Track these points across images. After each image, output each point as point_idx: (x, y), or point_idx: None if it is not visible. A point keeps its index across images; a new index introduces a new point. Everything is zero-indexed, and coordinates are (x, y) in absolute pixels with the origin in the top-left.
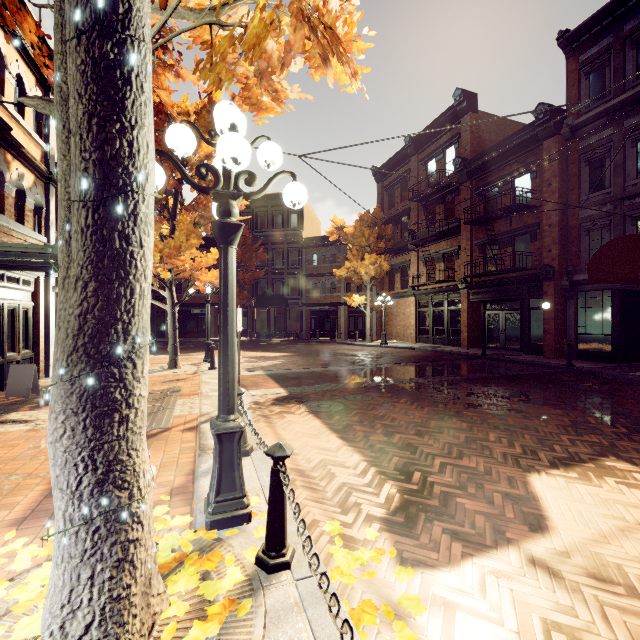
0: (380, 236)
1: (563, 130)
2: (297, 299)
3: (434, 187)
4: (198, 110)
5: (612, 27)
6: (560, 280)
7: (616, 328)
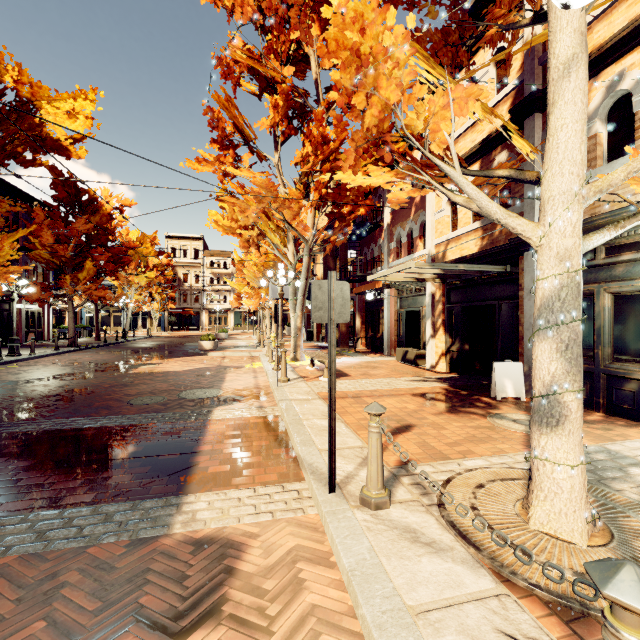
0: None
1: None
2: None
3: None
4: None
5: None
6: None
7: None
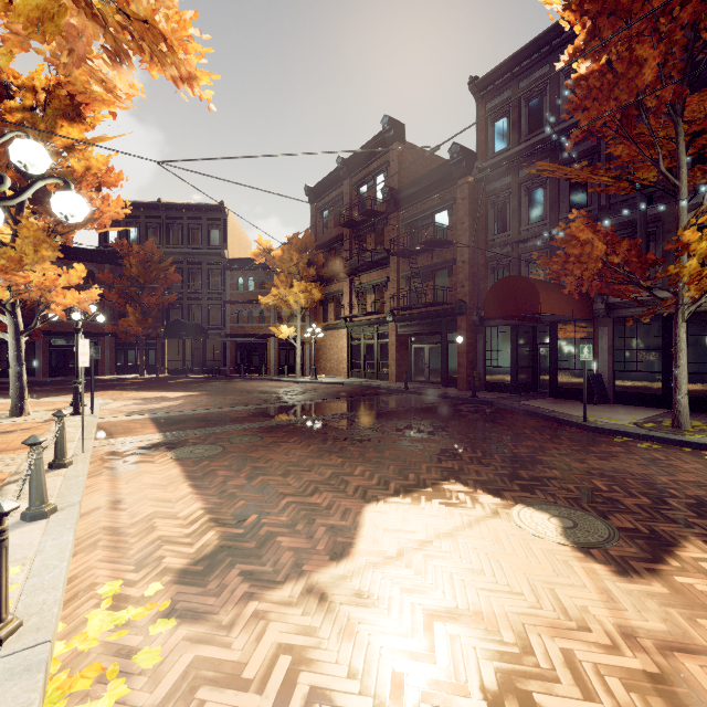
0: (314, 262)
1: (474, 172)
2: (219, 329)
3: (364, 214)
4: (50, 87)
5: (511, 82)
6: (472, 315)
7: (514, 361)
